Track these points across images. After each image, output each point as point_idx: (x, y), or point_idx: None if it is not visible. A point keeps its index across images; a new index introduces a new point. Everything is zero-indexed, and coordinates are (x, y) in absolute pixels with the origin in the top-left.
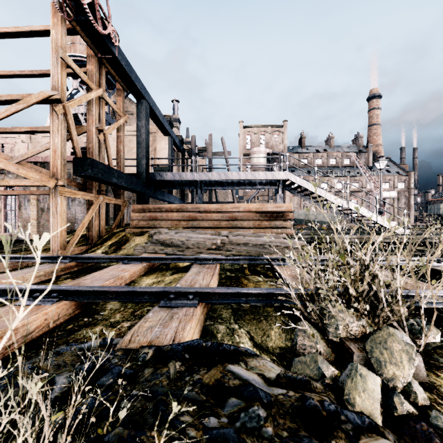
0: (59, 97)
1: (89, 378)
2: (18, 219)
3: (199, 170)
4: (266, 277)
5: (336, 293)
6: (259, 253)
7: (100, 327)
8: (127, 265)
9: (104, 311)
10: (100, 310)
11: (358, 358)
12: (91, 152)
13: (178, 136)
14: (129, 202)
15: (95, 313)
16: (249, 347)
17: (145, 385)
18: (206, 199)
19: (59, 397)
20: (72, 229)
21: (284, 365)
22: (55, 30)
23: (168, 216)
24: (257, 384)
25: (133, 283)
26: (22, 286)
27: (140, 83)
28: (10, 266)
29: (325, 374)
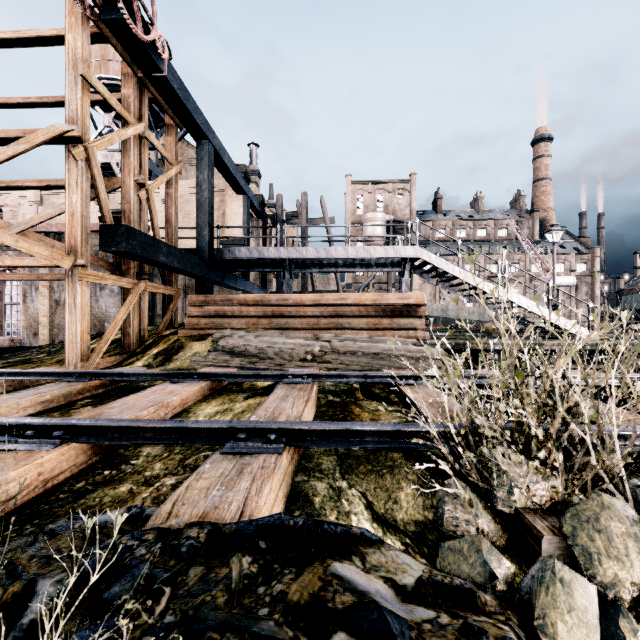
0: (79, 133)
1: (76, 603)
2: (21, 316)
3: (287, 245)
4: (388, 404)
5: (508, 433)
6: (376, 367)
7: (128, 486)
8: (178, 385)
9: (137, 458)
10: (131, 457)
11: (551, 545)
12: (128, 217)
13: (257, 194)
14: (185, 291)
15: (122, 461)
16: (366, 521)
17: (187, 604)
18: (298, 288)
19: (37, 622)
20: (101, 331)
21: (425, 554)
22: (72, 34)
23: (242, 311)
24: (383, 601)
25: (186, 413)
26: (8, 419)
27: (201, 116)
28: (2, 387)
29: (496, 574)
